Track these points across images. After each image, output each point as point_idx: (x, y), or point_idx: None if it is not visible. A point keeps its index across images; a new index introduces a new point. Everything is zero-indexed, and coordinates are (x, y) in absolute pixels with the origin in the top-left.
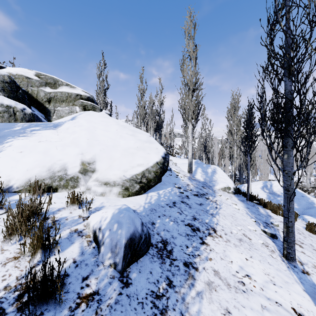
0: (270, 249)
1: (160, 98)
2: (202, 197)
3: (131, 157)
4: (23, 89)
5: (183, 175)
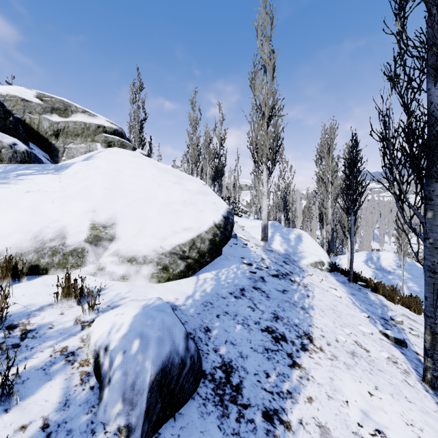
0: (401, 368)
1: (220, 133)
2: (285, 278)
3: (174, 217)
4: (18, 116)
5: (254, 244)
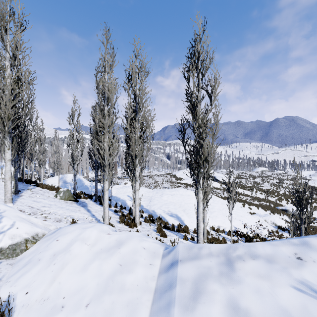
0: None
1: None
2: None
3: None
4: None
5: None
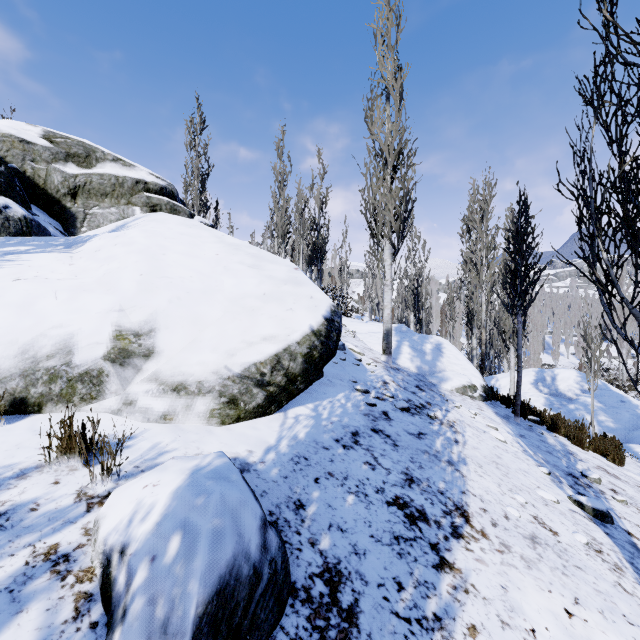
0: (610, 562)
1: (320, 193)
2: (420, 414)
3: (248, 319)
4: (14, 165)
5: (372, 360)
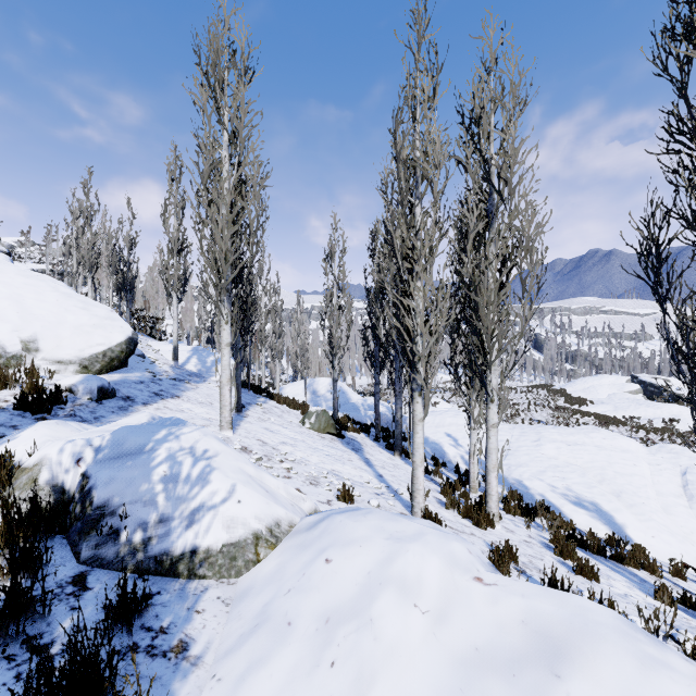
0: None
1: (130, 236)
2: (181, 381)
3: (87, 336)
4: None
5: (164, 363)
